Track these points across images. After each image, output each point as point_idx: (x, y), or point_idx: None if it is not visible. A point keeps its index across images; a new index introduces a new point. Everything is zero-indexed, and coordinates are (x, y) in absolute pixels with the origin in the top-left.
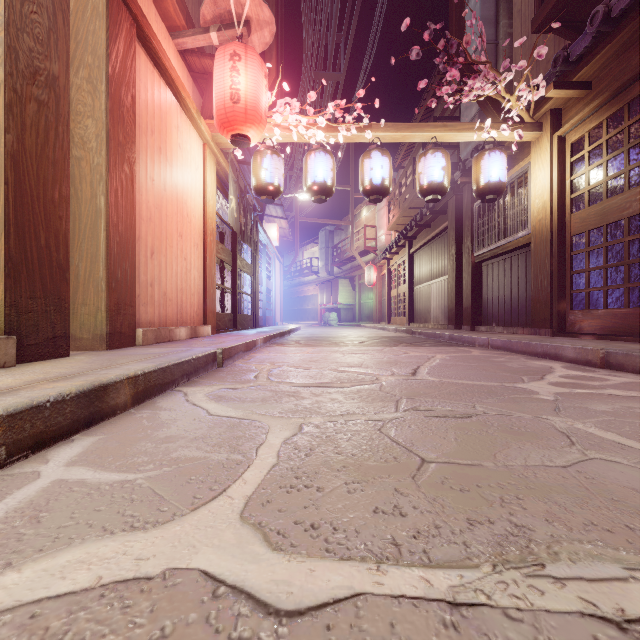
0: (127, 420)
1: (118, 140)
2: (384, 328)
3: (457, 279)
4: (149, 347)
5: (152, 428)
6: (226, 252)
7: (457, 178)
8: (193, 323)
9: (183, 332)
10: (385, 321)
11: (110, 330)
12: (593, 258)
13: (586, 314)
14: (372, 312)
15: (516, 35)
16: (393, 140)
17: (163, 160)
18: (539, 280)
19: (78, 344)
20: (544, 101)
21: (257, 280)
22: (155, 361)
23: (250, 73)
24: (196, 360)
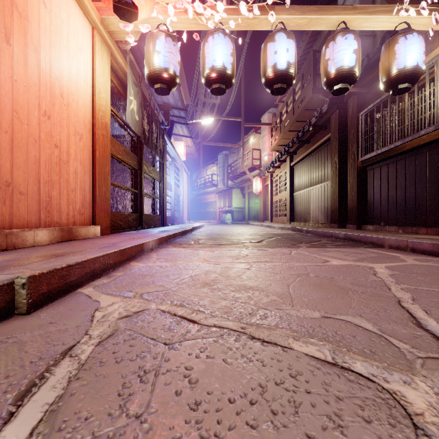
0: None
1: None
2: (270, 226)
3: (340, 183)
4: None
5: None
6: (130, 155)
7: None
8: (73, 223)
9: (43, 235)
10: (268, 220)
11: None
12: None
13: None
14: (258, 213)
15: None
16: (297, 27)
17: None
18: None
19: None
20: None
21: (165, 185)
22: None
23: None
24: None
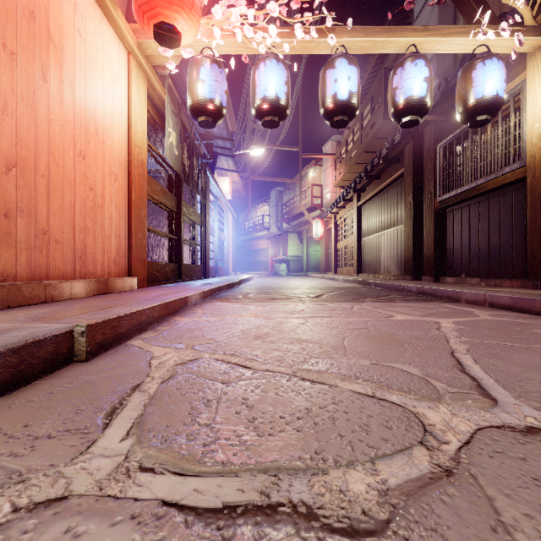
0: None
1: None
2: (333, 278)
3: (415, 227)
4: None
5: None
6: (167, 195)
7: None
8: (108, 274)
9: (79, 287)
10: (331, 271)
11: None
12: None
13: None
14: (318, 263)
15: None
16: (360, 51)
17: (40, 34)
18: None
19: None
20: None
21: (207, 230)
22: None
23: None
24: None
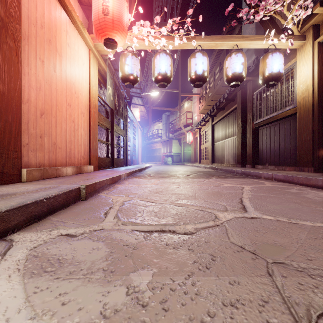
0: None
1: None
2: (198, 166)
3: (242, 138)
4: (28, 183)
5: None
6: (107, 121)
7: None
8: (80, 164)
9: (69, 170)
10: (197, 162)
11: None
12: None
13: None
14: (190, 157)
15: None
16: (209, 47)
17: (53, 50)
18: (303, 136)
19: None
20: (308, 19)
21: (127, 139)
22: None
23: None
24: (51, 199)
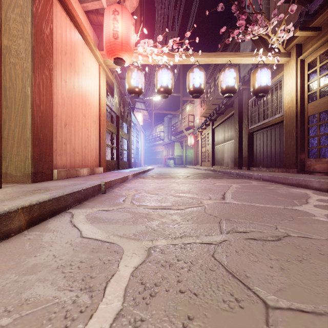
0: (15, 243)
1: (40, 53)
2: (199, 168)
3: (239, 142)
4: (60, 181)
5: (28, 253)
6: (113, 127)
7: (239, 86)
8: (92, 166)
9: (85, 171)
10: (199, 164)
11: (34, 171)
12: (322, 128)
13: (318, 161)
14: (192, 160)
15: (272, 8)
16: (206, 63)
17: (73, 71)
18: (289, 141)
19: (14, 179)
20: (292, 39)
21: (131, 142)
22: (53, 192)
23: (124, 22)
24: (85, 190)
